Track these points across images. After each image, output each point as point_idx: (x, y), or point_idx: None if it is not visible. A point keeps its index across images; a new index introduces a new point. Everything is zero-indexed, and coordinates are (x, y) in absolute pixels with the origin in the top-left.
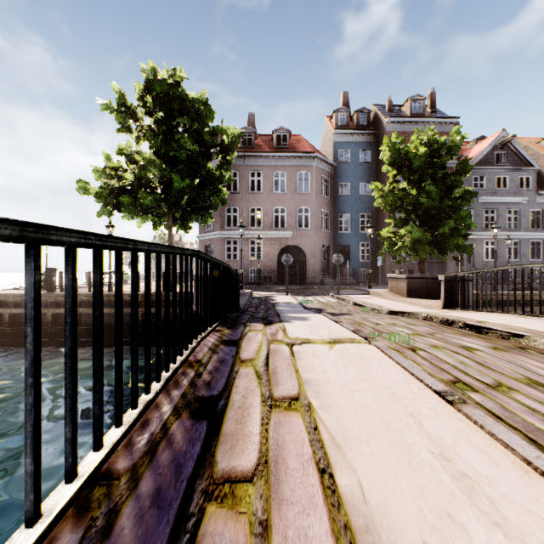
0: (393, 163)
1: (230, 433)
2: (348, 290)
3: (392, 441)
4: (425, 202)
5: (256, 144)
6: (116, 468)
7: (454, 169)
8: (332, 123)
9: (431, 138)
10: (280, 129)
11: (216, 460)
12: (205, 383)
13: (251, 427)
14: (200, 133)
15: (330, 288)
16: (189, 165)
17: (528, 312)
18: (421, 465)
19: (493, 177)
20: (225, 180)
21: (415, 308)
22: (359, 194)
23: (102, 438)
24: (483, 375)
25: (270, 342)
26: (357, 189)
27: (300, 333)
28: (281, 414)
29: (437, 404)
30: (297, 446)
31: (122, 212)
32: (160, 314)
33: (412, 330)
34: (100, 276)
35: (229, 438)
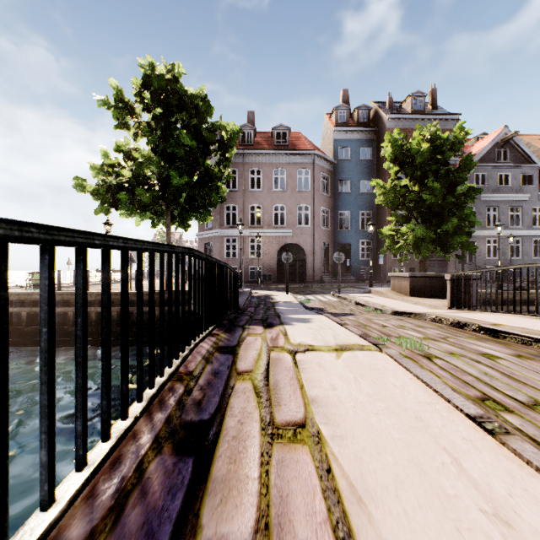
0: (394, 160)
1: (221, 477)
2: (348, 288)
3: (428, 492)
4: (428, 199)
5: (255, 141)
6: (66, 537)
7: (455, 166)
8: (332, 121)
9: (434, 133)
10: (280, 126)
11: (201, 523)
12: (195, 403)
13: (247, 469)
14: (198, 129)
15: (330, 286)
16: (187, 161)
17: (533, 311)
18: (473, 533)
19: (495, 174)
20: (224, 177)
21: (419, 307)
22: (359, 191)
23: (53, 491)
24: (514, 390)
25: (271, 349)
26: (357, 186)
27: (303, 338)
28: (285, 448)
29: (473, 433)
30: (306, 500)
31: (119, 209)
32: (141, 322)
33: (422, 333)
34: (50, 281)
35: (220, 485)
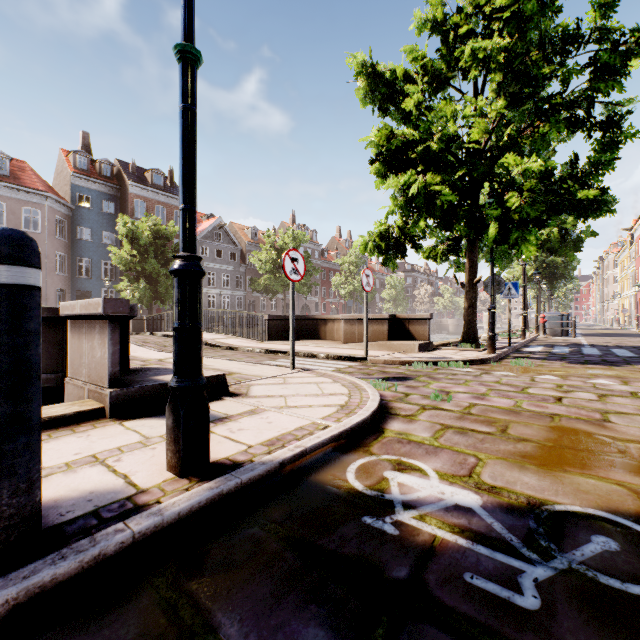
0: (127, 235)
1: None
2: None
3: None
4: (149, 269)
5: None
6: None
7: None
8: (70, 162)
9: (154, 225)
10: None
11: None
12: None
13: None
14: None
15: None
16: None
17: None
18: None
19: (214, 249)
20: None
21: None
22: (102, 242)
23: None
24: None
25: None
26: (100, 236)
27: None
28: None
29: None
30: None
31: None
32: None
33: None
34: None
35: None
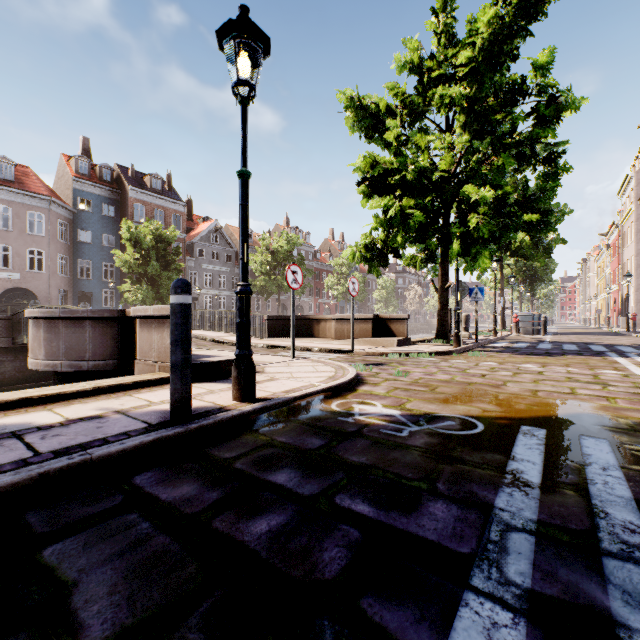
0: (130, 239)
1: None
2: None
3: None
4: (151, 272)
5: None
6: None
7: (184, 240)
8: (71, 166)
9: (156, 230)
10: (2, 158)
11: None
12: None
13: None
14: None
15: None
16: None
17: None
18: None
19: (211, 251)
20: None
21: None
22: (102, 244)
23: None
24: None
25: None
26: (100, 239)
27: None
28: None
29: None
30: None
31: None
32: None
33: None
34: None
35: None
